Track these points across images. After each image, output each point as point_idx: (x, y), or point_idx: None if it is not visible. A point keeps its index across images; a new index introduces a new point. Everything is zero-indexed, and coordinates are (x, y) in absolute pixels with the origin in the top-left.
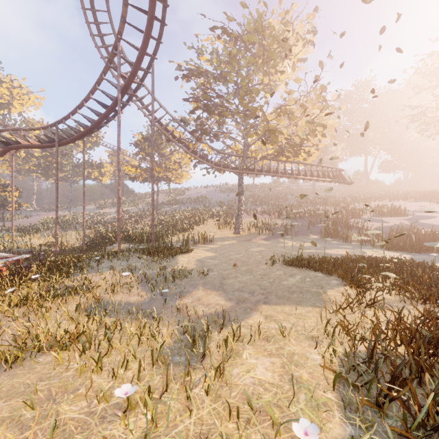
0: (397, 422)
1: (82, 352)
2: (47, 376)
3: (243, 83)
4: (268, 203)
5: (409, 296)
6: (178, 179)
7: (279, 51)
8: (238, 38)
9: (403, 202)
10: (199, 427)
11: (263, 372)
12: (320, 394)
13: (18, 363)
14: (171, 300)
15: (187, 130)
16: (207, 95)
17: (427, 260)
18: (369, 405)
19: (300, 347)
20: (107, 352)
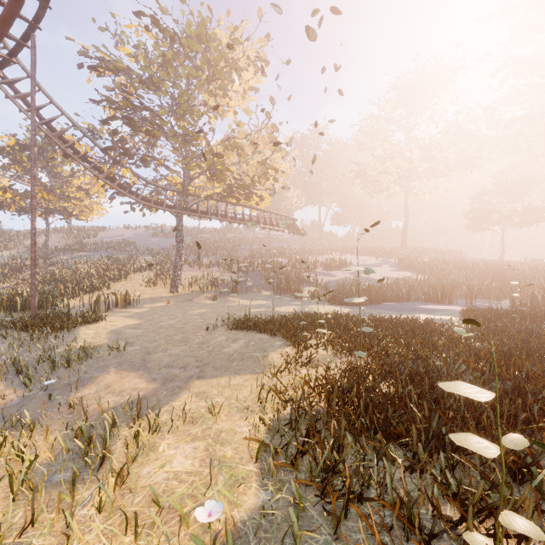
0: (307, 474)
1: None
2: None
3: (180, 99)
4: (217, 253)
5: (339, 350)
6: (85, 214)
7: (227, 71)
8: (175, 38)
9: (350, 256)
10: None
11: (181, 462)
12: (242, 468)
13: None
14: (62, 394)
15: (99, 145)
16: (130, 102)
17: (362, 313)
18: (283, 466)
19: (230, 422)
20: None
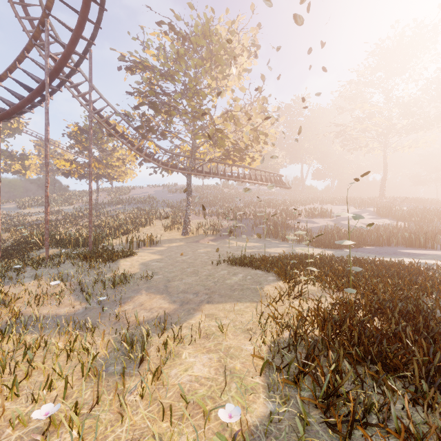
0: (308, 393)
1: None
2: None
3: (190, 84)
4: (217, 204)
5: (327, 286)
6: (122, 177)
7: (226, 58)
8: (186, 38)
9: (330, 206)
10: (132, 433)
11: (200, 368)
12: (250, 380)
13: None
14: (110, 307)
15: (132, 126)
16: (154, 91)
17: (345, 255)
18: (287, 382)
19: (236, 340)
20: (26, 373)
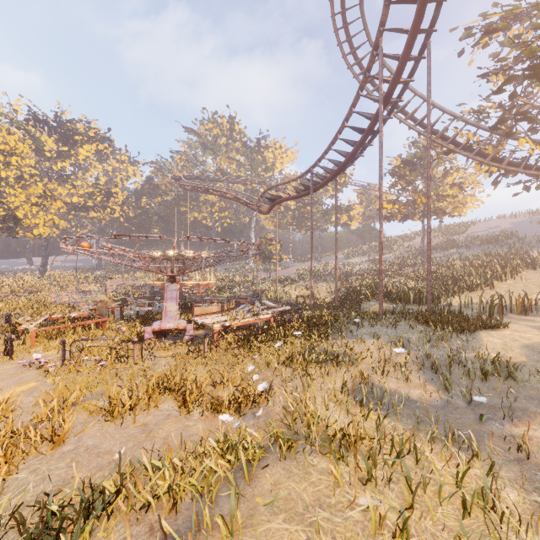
0: None
1: (367, 479)
2: (326, 502)
3: None
4: None
5: None
6: (458, 209)
7: None
8: None
9: None
10: None
11: None
12: None
13: (291, 452)
14: (490, 417)
15: (482, 127)
16: None
17: None
18: None
19: None
20: (409, 504)
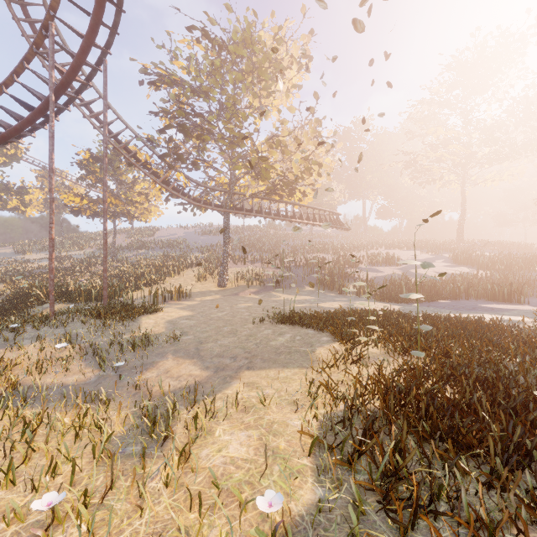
0: (365, 476)
1: None
2: None
3: (228, 103)
4: (260, 249)
5: (392, 348)
6: (144, 215)
7: (271, 71)
8: (222, 46)
9: (398, 251)
10: (153, 526)
11: (237, 448)
12: (296, 461)
13: None
14: (129, 375)
15: (156, 153)
16: (183, 111)
17: (414, 310)
18: (340, 464)
19: (281, 414)
20: (24, 456)
